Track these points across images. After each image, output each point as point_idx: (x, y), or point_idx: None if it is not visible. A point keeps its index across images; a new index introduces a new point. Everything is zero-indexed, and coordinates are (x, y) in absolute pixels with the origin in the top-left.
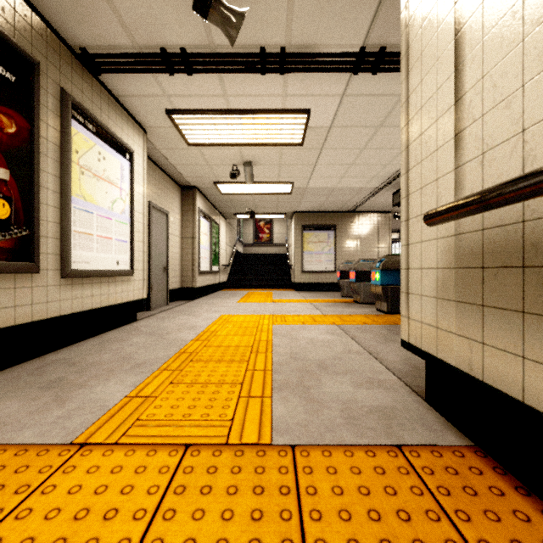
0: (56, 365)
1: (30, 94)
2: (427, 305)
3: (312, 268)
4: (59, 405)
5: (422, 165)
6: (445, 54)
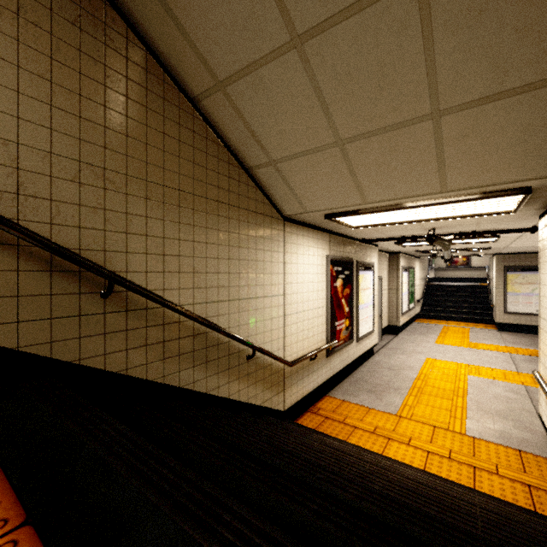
0: (361, 381)
1: (351, 273)
2: (542, 402)
3: (518, 309)
4: (380, 401)
5: (542, 342)
6: (545, 311)
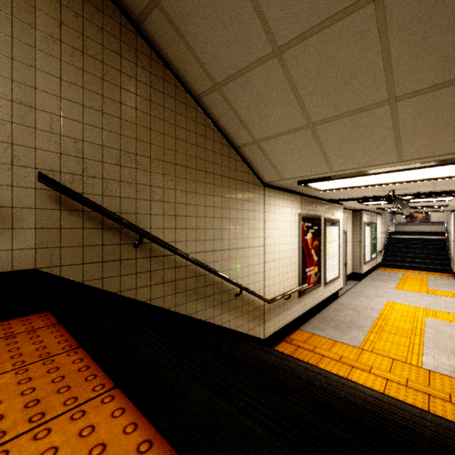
0: (328, 319)
1: (319, 228)
2: None
3: None
4: (345, 335)
5: None
6: None
